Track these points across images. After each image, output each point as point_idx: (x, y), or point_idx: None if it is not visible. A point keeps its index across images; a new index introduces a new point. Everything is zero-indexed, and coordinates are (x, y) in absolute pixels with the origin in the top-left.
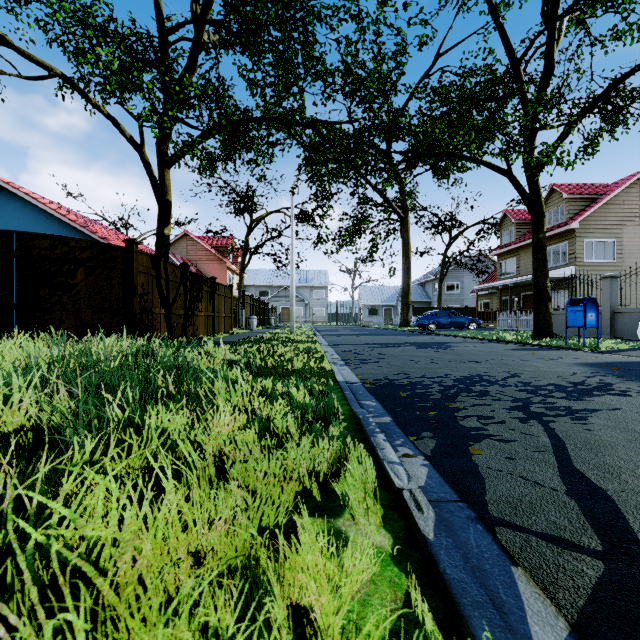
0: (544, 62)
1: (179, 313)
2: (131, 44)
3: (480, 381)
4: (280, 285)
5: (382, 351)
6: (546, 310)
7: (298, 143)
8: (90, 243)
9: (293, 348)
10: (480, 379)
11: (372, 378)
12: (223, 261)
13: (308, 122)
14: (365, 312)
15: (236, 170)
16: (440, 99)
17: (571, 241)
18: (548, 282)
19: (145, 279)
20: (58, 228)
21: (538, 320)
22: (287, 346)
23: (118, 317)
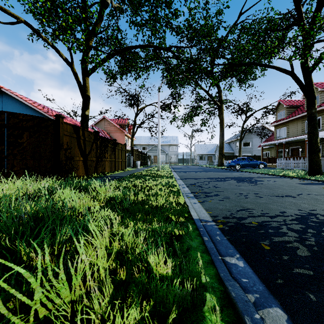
0: (317, 0)
1: (92, 160)
2: (68, 8)
3: (322, 223)
4: (153, 144)
5: (216, 184)
6: (317, 157)
7: (162, 68)
8: (32, 117)
9: (158, 183)
10: (318, 220)
11: (221, 215)
12: (123, 131)
13: (168, 47)
14: (197, 158)
15: (129, 82)
16: (246, 32)
17: (323, 116)
18: (318, 140)
19: (69, 139)
20: (33, 113)
21: (312, 163)
22: (155, 180)
23: (50, 163)
